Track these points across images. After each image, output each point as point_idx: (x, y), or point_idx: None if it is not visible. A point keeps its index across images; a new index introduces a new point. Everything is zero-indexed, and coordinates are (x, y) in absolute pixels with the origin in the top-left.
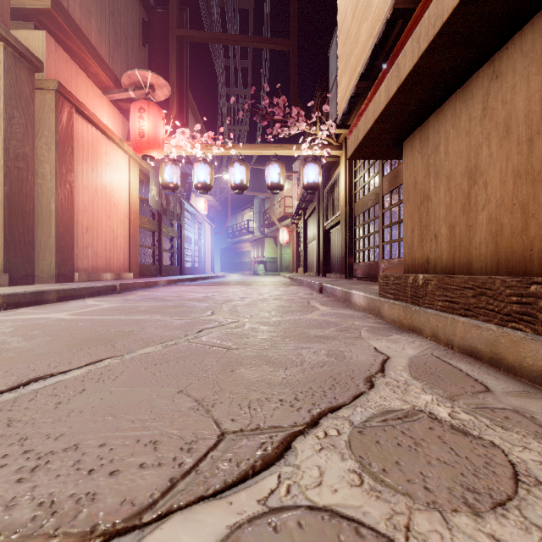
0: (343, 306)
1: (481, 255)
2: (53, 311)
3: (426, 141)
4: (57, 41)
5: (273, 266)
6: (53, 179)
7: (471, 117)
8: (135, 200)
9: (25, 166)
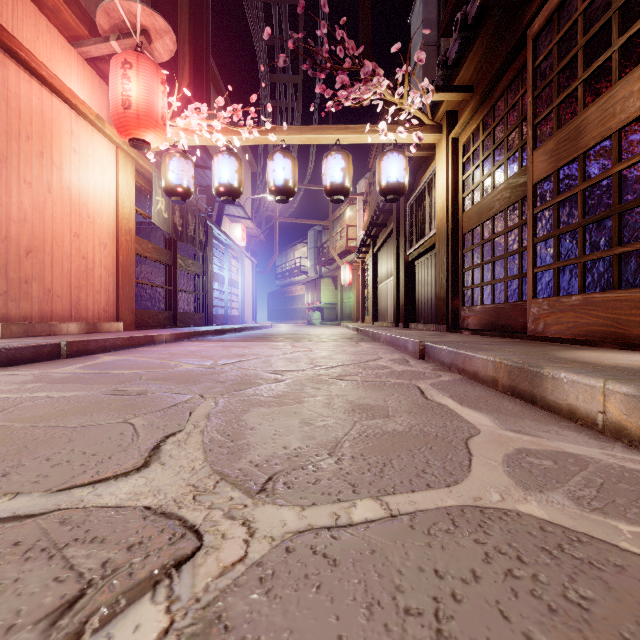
0: (525, 412)
1: None
2: None
3: None
4: None
5: (332, 314)
6: None
7: None
8: (127, 214)
9: None
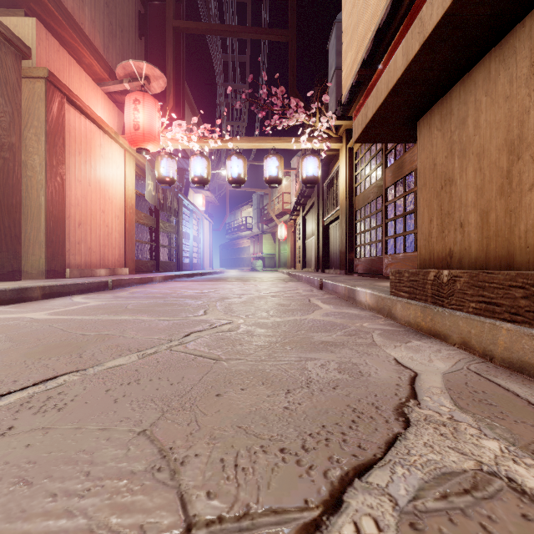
0: (347, 305)
1: (528, 246)
2: (33, 309)
3: (448, 115)
4: (48, 29)
5: (272, 262)
6: (43, 171)
7: (512, 78)
8: (130, 194)
9: (12, 156)
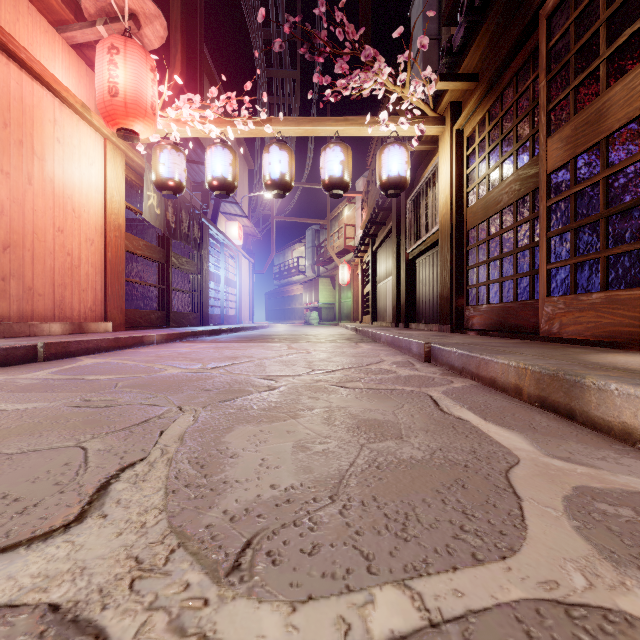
0: (565, 430)
1: None
2: None
3: None
4: None
5: (330, 313)
6: None
7: None
8: (116, 209)
9: None
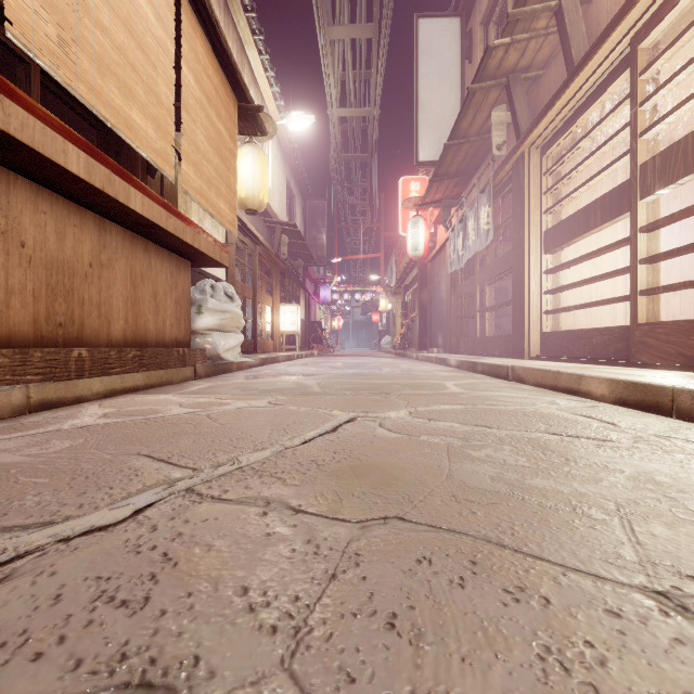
0: None
1: None
2: None
3: None
4: None
5: None
6: None
7: None
8: None
9: None
